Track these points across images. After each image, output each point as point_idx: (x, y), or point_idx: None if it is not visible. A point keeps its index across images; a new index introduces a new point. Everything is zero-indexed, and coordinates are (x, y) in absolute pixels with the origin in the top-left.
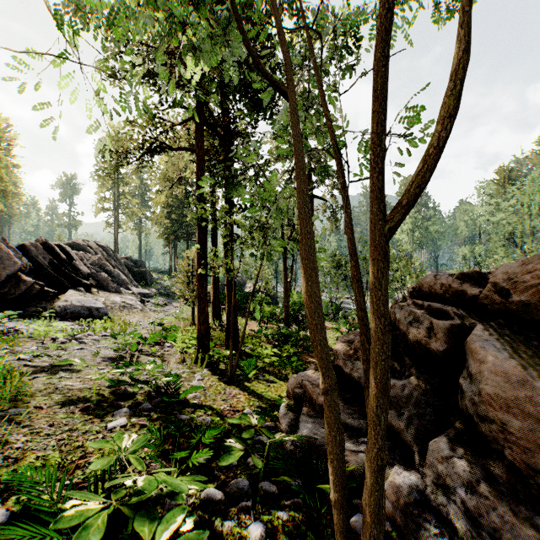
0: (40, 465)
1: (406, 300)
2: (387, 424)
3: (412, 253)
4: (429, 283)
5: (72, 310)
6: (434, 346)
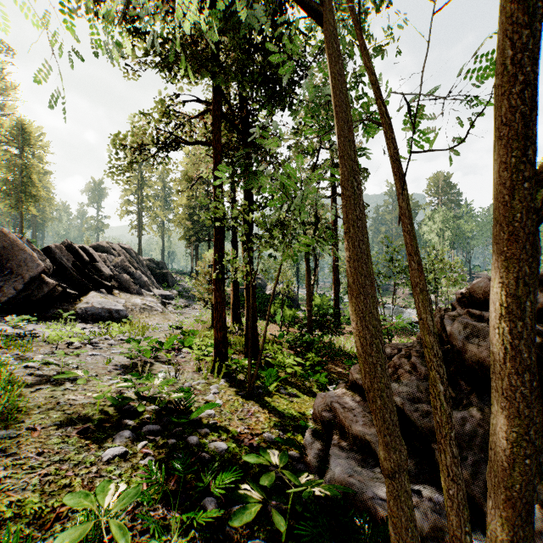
0: (12, 514)
1: (453, 308)
2: None
3: (445, 253)
4: (484, 288)
5: (93, 312)
6: None
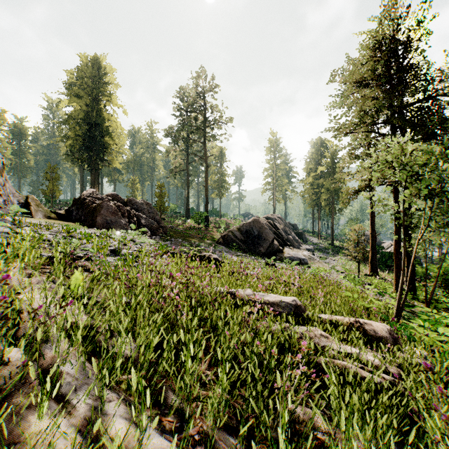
0: None
1: None
2: None
3: None
4: None
5: (293, 259)
6: None
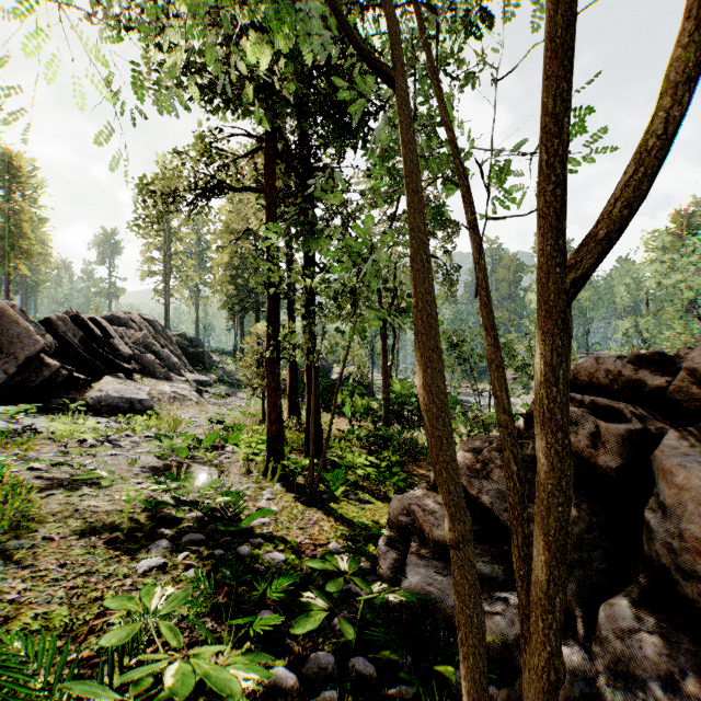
0: (39, 627)
1: None
2: None
3: None
4: (589, 368)
5: (109, 402)
6: (601, 460)
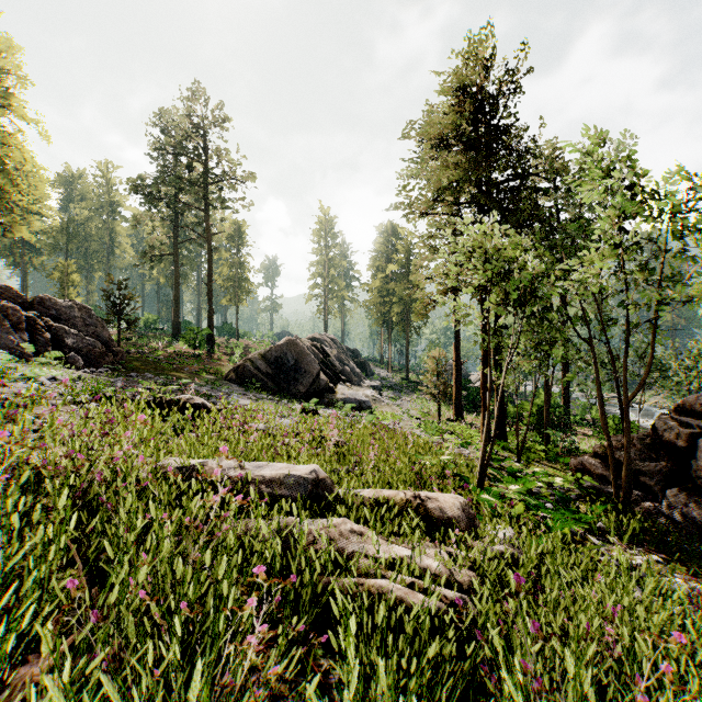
0: None
1: (669, 414)
2: (642, 483)
3: None
4: (690, 402)
5: (349, 402)
6: (678, 444)
